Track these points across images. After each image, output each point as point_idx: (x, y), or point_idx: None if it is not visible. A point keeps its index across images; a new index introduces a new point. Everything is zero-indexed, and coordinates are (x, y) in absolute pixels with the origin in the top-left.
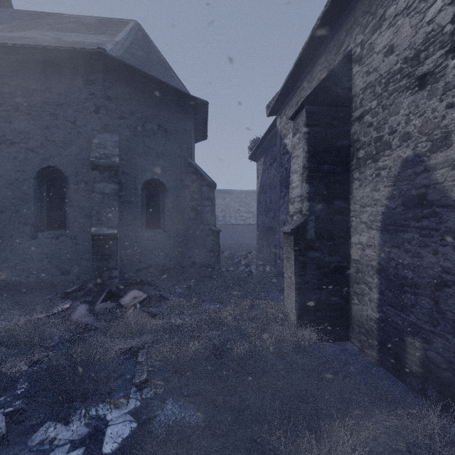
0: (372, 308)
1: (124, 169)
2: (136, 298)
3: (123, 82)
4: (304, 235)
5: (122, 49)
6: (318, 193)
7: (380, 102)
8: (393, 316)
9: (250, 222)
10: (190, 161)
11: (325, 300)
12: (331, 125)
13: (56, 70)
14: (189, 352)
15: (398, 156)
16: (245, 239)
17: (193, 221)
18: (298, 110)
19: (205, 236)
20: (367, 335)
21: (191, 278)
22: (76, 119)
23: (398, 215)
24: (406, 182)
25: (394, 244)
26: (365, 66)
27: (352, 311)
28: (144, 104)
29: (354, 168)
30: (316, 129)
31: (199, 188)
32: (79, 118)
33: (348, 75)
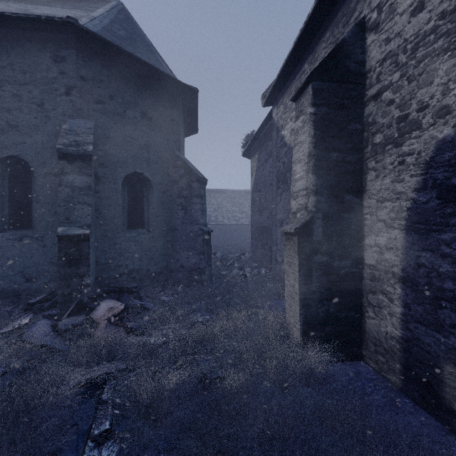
0: (394, 324)
1: (101, 161)
2: (110, 311)
3: (100, 62)
4: (310, 236)
5: (100, 25)
6: (326, 185)
7: (405, 73)
8: (424, 336)
9: (243, 223)
10: (178, 154)
11: (335, 312)
12: (342, 105)
13: (19, 44)
14: (168, 389)
15: (431, 137)
16: (238, 239)
17: (182, 220)
18: (303, 87)
19: (195, 237)
20: (386, 355)
21: (179, 283)
22: (43, 102)
23: (431, 210)
24: (443, 169)
25: (426, 247)
26: (383, 33)
27: (366, 326)
28: (125, 88)
29: (368, 157)
30: (324, 110)
31: (188, 184)
32: (47, 100)
33: (361, 46)
